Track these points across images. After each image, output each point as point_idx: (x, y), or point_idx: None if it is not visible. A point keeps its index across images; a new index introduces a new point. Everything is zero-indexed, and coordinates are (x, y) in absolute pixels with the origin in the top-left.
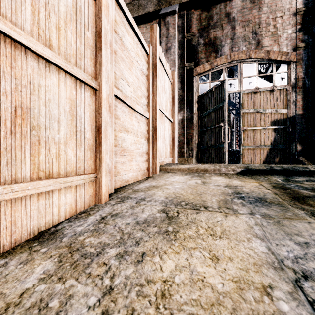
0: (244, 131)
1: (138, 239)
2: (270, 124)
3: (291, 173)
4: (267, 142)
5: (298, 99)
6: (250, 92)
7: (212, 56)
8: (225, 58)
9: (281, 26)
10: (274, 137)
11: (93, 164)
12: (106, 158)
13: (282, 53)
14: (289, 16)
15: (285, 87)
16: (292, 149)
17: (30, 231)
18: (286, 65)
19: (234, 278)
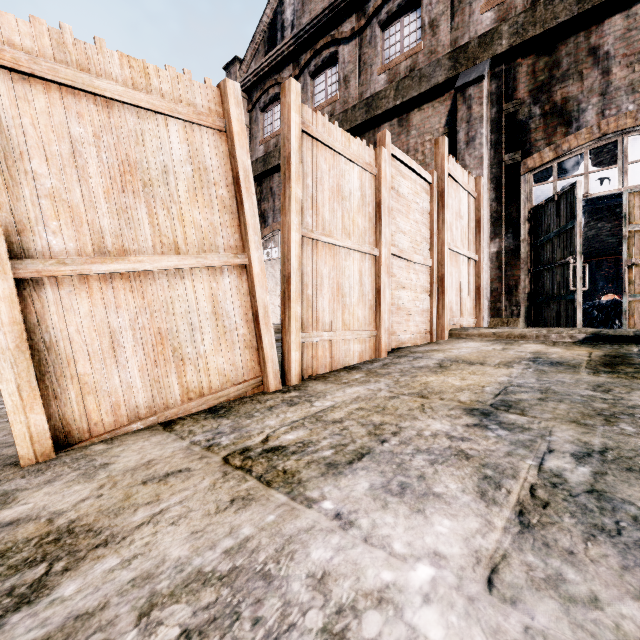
0: (632, 266)
1: (413, 372)
2: None
3: None
4: None
5: None
6: None
7: (559, 134)
8: (586, 134)
9: None
10: None
11: (373, 322)
12: (384, 317)
13: None
14: None
15: None
16: None
17: (341, 364)
18: None
19: (468, 383)
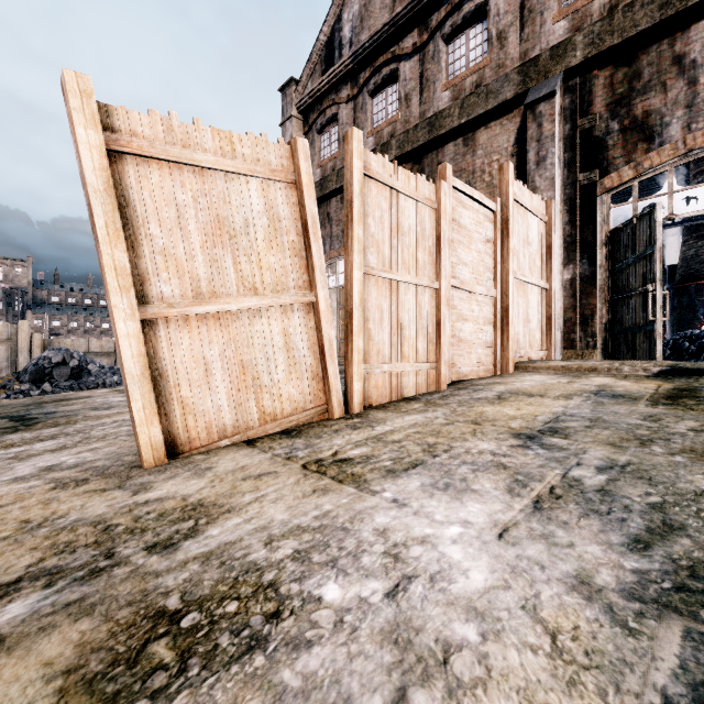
0: None
1: (471, 403)
2: None
3: None
4: None
5: None
6: None
7: (640, 151)
8: (670, 150)
9: None
10: None
11: (433, 354)
12: (444, 350)
13: None
14: None
15: None
16: None
17: (401, 395)
18: None
19: (522, 413)
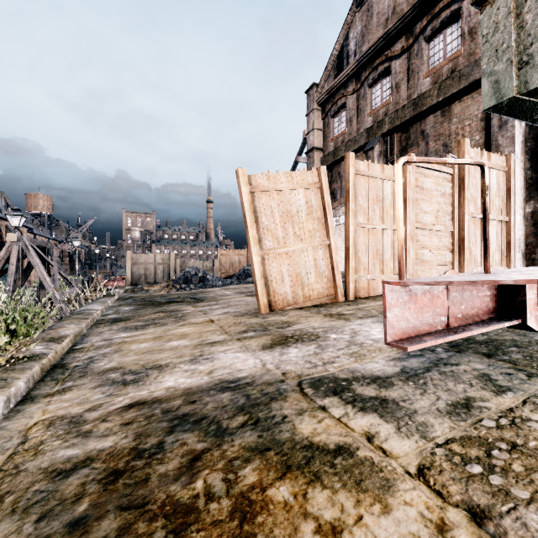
0: None
1: None
2: None
3: None
4: None
5: None
6: None
7: None
8: None
9: None
10: None
11: None
12: (409, 267)
13: None
14: None
15: None
16: None
17: (379, 292)
18: None
19: None
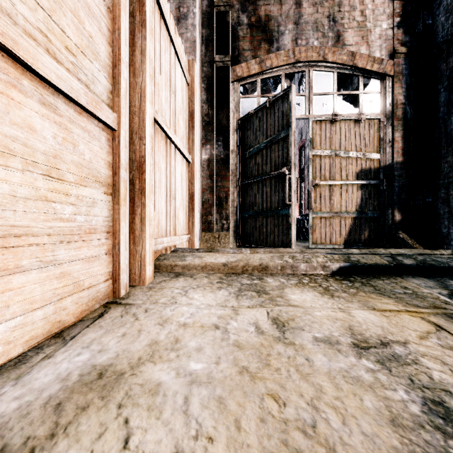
0: (315, 186)
1: None
2: (355, 177)
3: (436, 273)
4: (350, 207)
5: (396, 137)
6: (325, 121)
7: (263, 50)
8: (284, 56)
9: (372, 14)
10: (361, 198)
11: None
12: None
13: (374, 59)
14: (384, 1)
15: (377, 116)
16: (387, 219)
17: None
18: (378, 80)
19: None
